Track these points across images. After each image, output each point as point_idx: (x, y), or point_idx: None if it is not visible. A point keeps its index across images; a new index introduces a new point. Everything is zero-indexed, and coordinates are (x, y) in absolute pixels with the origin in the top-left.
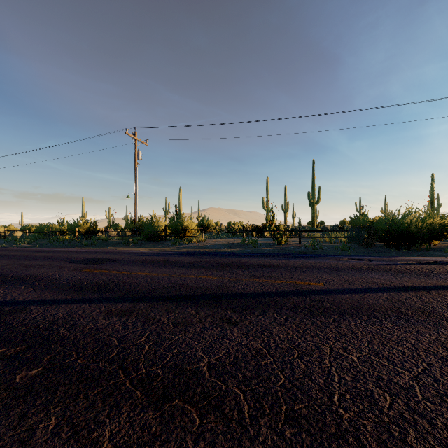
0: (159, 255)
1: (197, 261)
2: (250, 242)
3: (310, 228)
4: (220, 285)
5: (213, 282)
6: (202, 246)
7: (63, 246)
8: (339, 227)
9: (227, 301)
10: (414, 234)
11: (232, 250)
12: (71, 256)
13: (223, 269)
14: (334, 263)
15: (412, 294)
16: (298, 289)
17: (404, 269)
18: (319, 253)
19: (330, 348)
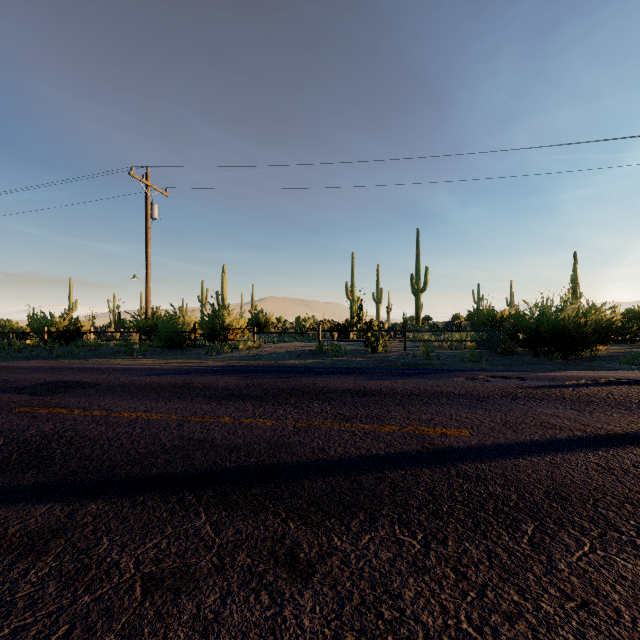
0: (177, 373)
1: (240, 385)
2: (330, 349)
3: (414, 326)
4: (276, 442)
5: (263, 433)
6: (254, 355)
7: (18, 357)
8: (455, 325)
9: (288, 486)
10: (575, 336)
11: (302, 362)
12: (16, 378)
13: (285, 400)
14: (470, 385)
15: (638, 453)
16: (427, 446)
17: (584, 396)
18: (438, 367)
19: None
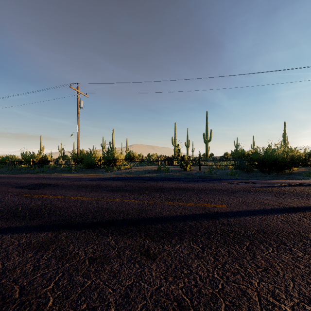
0: (93, 180)
1: (122, 185)
2: (164, 169)
3: (205, 158)
4: (140, 209)
5: (134, 205)
6: (128, 172)
7: (19, 172)
8: (225, 158)
9: (145, 226)
10: (281, 163)
11: (151, 175)
12: (21, 182)
13: (143, 192)
14: (229, 186)
15: (301, 215)
16: (207, 212)
17: (282, 191)
18: (215, 177)
19: (257, 292)
